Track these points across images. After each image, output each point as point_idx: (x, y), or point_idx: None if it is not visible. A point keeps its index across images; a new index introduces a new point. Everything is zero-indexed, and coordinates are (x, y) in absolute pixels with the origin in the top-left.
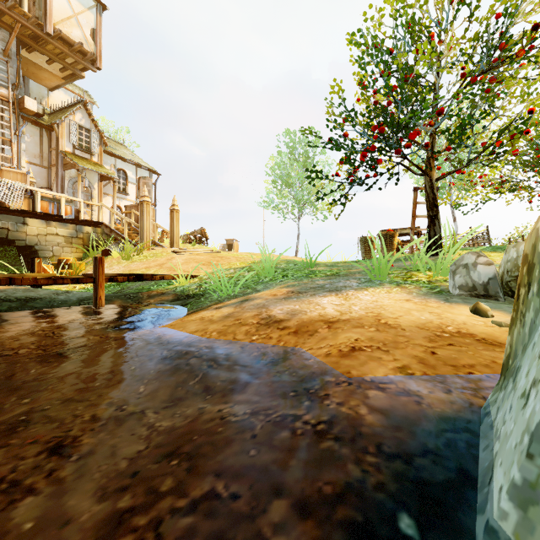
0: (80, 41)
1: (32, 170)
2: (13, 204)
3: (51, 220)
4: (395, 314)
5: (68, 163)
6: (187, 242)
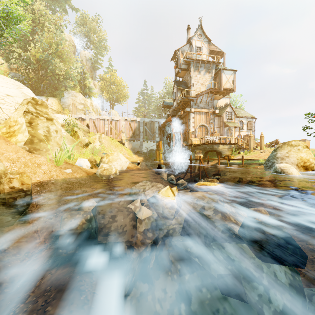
0: (229, 88)
1: (216, 129)
2: (217, 142)
3: (223, 144)
4: None
5: (226, 125)
6: (269, 146)
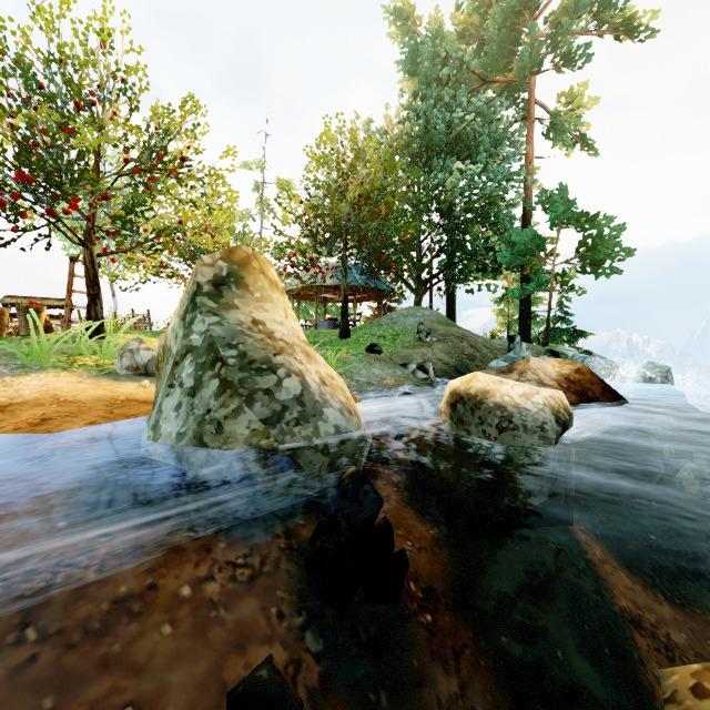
0: None
1: None
2: None
3: None
4: (72, 393)
5: None
6: None
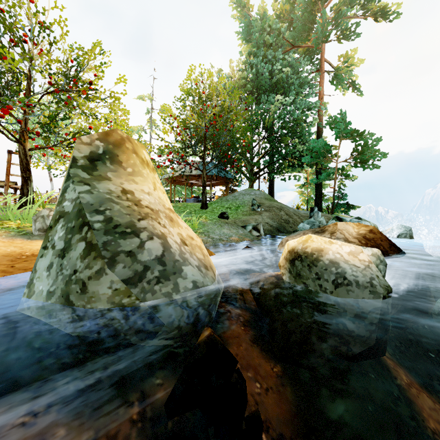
0: None
1: None
2: None
3: None
4: None
5: None
6: None
